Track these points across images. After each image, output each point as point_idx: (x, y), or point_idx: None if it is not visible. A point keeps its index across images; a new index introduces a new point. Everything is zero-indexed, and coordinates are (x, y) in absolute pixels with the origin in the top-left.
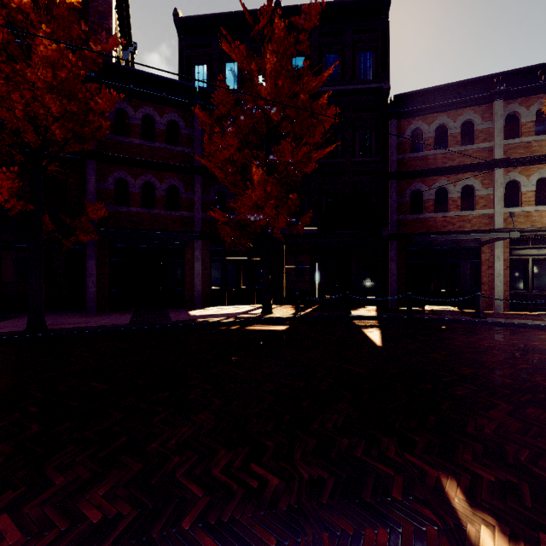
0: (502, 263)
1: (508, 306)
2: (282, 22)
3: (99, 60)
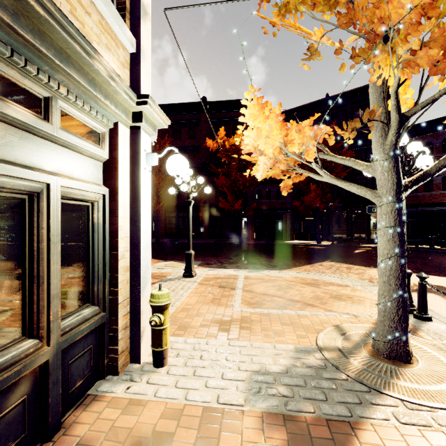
0: None
1: None
2: None
3: None
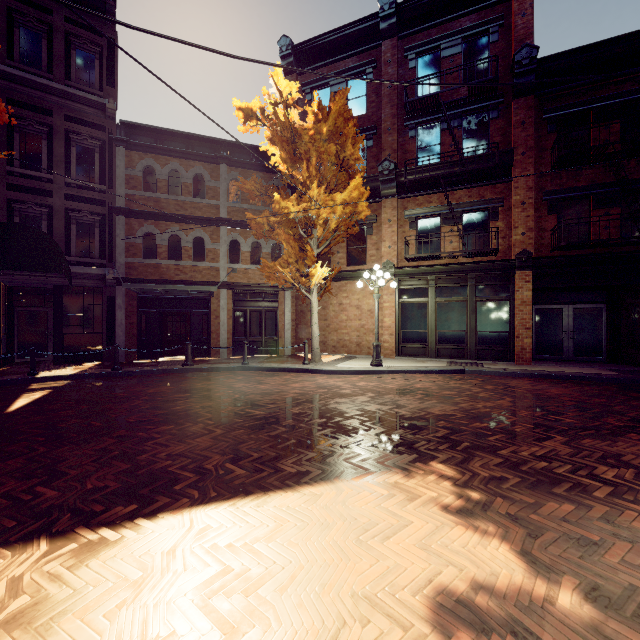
0: (226, 313)
1: (231, 352)
2: None
3: None
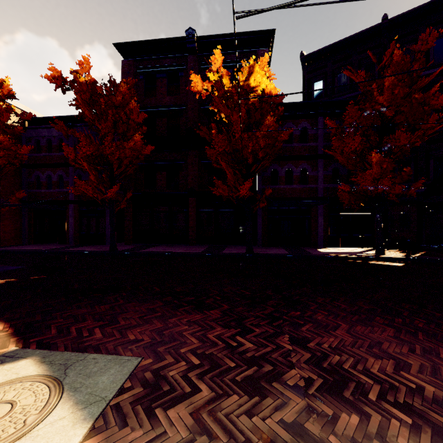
0: None
1: None
2: (400, 51)
3: (281, 114)
